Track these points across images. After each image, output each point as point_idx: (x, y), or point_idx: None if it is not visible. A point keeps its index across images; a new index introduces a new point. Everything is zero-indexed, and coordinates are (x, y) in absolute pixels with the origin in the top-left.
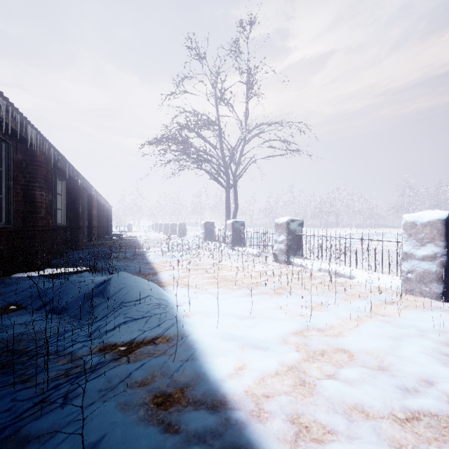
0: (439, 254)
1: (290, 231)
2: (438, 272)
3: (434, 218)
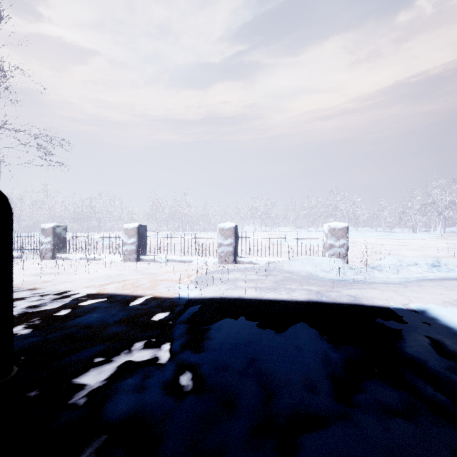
0: (136, 241)
1: (57, 234)
2: (135, 249)
3: (134, 226)
